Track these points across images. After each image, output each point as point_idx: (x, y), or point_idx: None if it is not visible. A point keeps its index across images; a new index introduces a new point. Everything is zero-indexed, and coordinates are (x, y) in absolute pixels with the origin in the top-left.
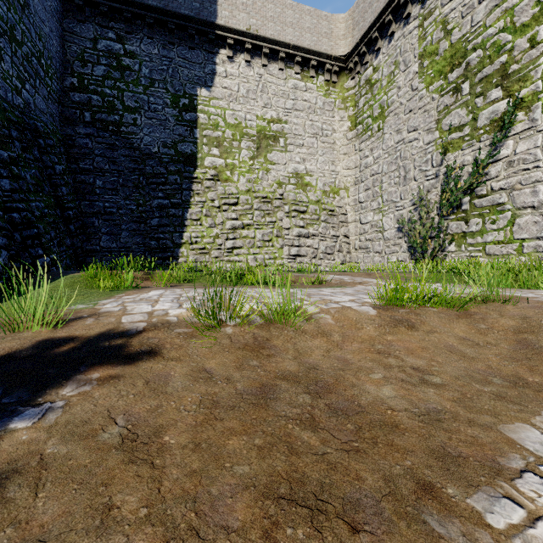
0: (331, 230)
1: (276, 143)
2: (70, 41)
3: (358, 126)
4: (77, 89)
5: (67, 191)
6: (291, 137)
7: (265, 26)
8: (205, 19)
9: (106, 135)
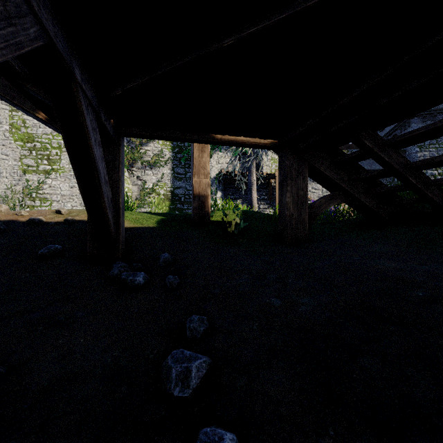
0: None
1: None
2: None
3: None
4: None
5: None
6: None
7: None
8: None
9: None
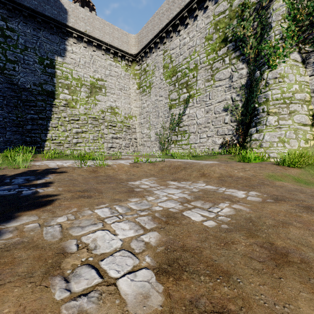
0: (128, 135)
1: (100, 91)
2: None
3: (140, 88)
4: None
5: None
6: (108, 89)
7: (94, 32)
8: (60, 21)
9: None
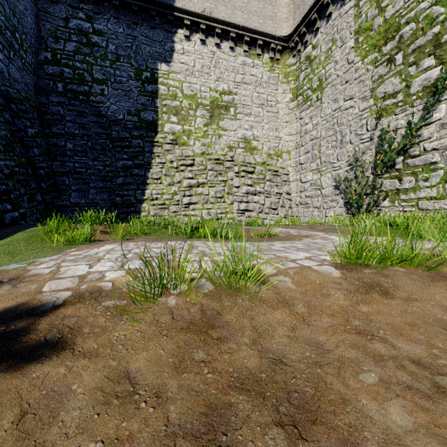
0: (275, 188)
1: (227, 112)
2: (45, 19)
3: (299, 98)
4: (51, 62)
5: (39, 152)
6: (240, 107)
7: (217, 9)
8: (165, 2)
9: (76, 103)
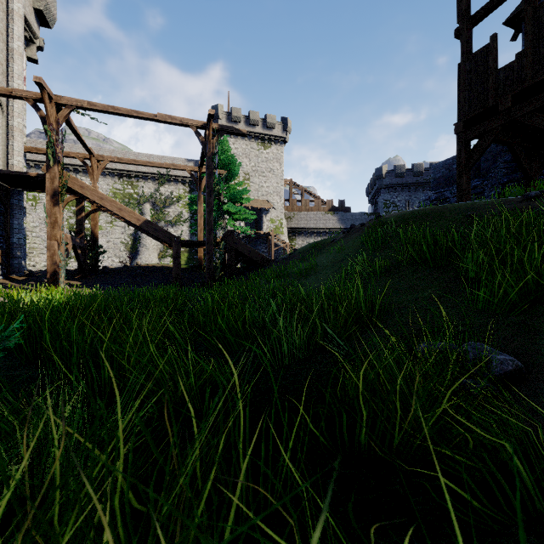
0: None
1: None
2: None
3: None
4: None
5: None
6: None
7: None
8: None
9: None
